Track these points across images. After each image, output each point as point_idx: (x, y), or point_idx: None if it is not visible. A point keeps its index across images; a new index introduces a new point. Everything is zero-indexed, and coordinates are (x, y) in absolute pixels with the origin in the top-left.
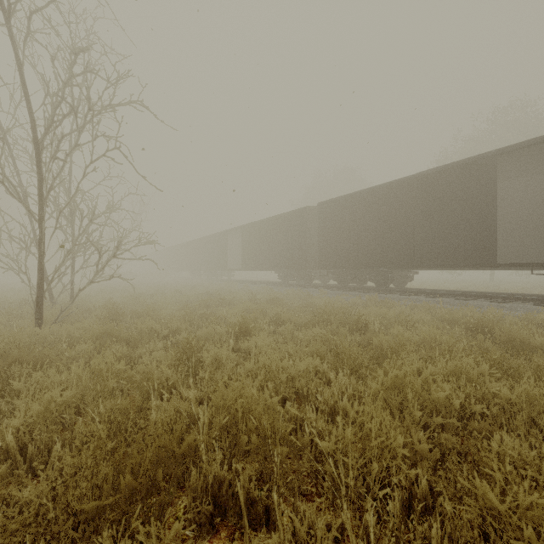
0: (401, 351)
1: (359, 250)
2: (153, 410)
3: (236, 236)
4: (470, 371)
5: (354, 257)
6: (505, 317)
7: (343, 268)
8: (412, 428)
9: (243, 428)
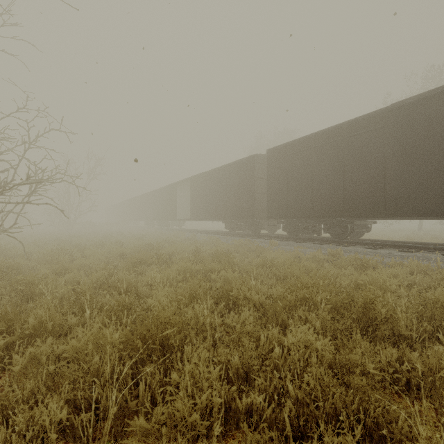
0: None
1: (315, 197)
2: None
3: (186, 189)
4: None
5: (308, 205)
6: None
7: (295, 217)
8: None
9: None
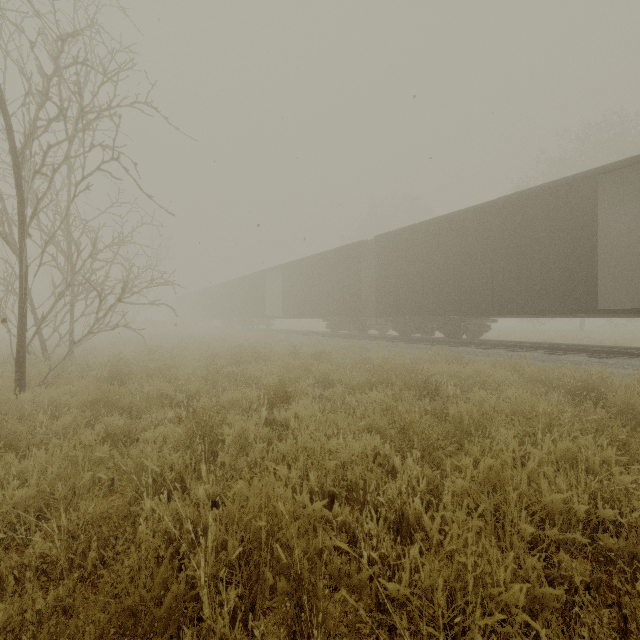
0: (488, 425)
1: (425, 293)
2: (142, 520)
3: (276, 277)
4: (590, 457)
5: (419, 301)
6: (612, 377)
7: (405, 315)
8: (528, 561)
9: (267, 560)
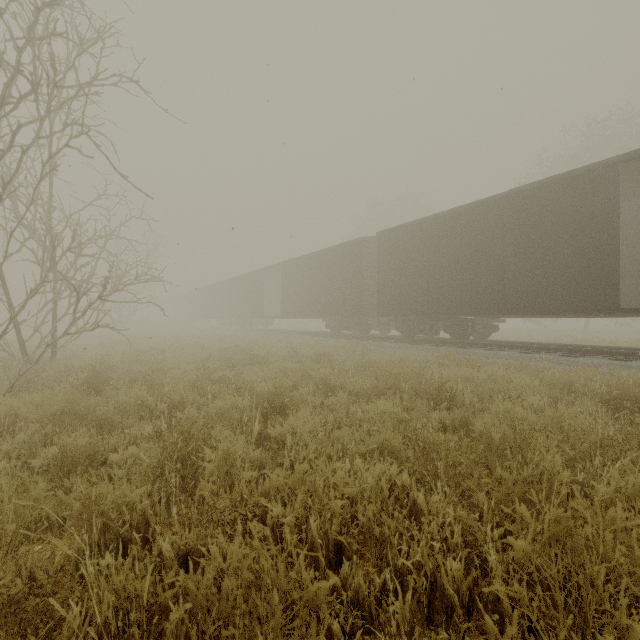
0: (525, 447)
1: (431, 291)
2: (71, 603)
3: (275, 276)
4: None
5: (424, 300)
6: None
7: (409, 314)
8: None
9: None
